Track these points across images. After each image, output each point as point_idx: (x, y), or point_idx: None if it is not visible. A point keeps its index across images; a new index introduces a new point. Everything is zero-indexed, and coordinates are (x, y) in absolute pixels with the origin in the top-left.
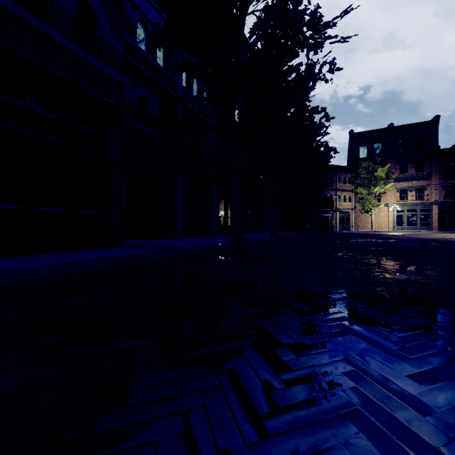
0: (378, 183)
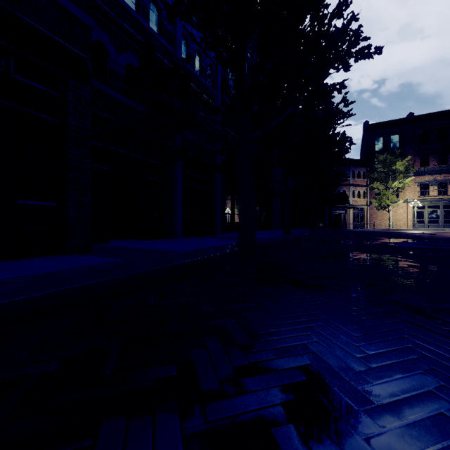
0: (397, 177)
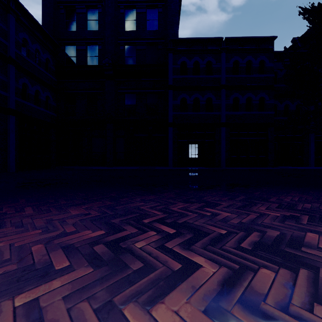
0: None
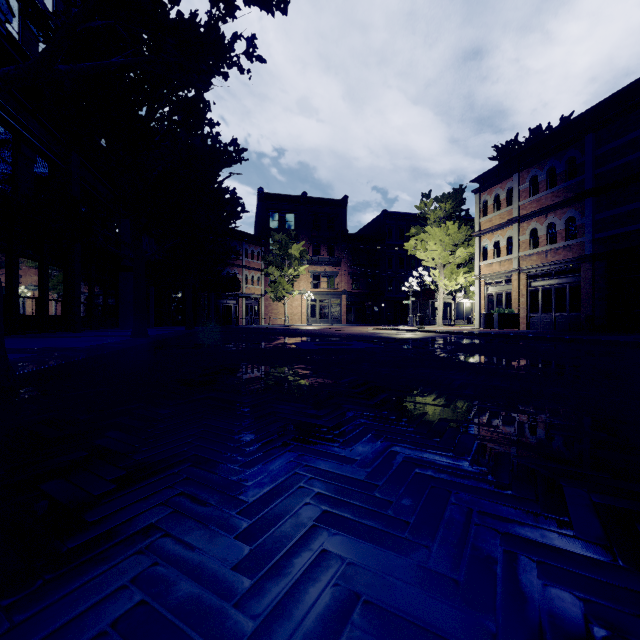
0: (292, 264)
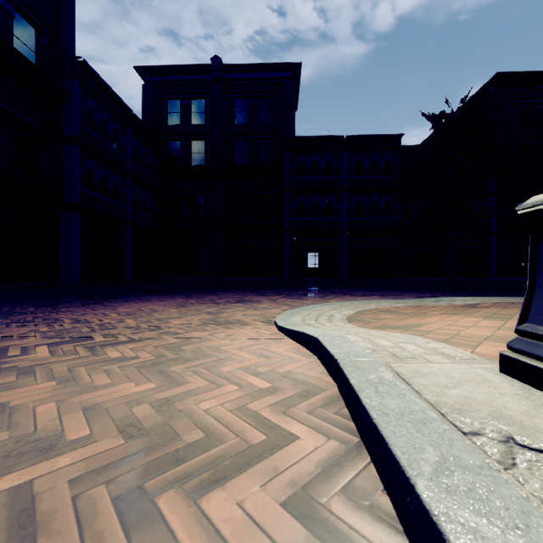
0: None
